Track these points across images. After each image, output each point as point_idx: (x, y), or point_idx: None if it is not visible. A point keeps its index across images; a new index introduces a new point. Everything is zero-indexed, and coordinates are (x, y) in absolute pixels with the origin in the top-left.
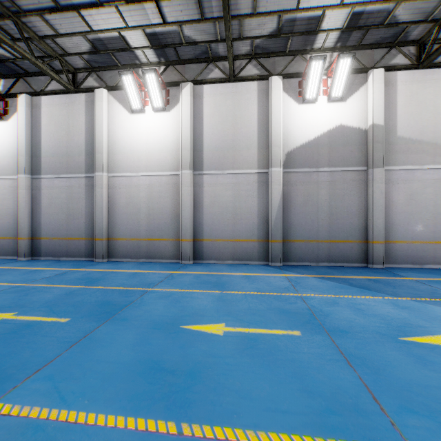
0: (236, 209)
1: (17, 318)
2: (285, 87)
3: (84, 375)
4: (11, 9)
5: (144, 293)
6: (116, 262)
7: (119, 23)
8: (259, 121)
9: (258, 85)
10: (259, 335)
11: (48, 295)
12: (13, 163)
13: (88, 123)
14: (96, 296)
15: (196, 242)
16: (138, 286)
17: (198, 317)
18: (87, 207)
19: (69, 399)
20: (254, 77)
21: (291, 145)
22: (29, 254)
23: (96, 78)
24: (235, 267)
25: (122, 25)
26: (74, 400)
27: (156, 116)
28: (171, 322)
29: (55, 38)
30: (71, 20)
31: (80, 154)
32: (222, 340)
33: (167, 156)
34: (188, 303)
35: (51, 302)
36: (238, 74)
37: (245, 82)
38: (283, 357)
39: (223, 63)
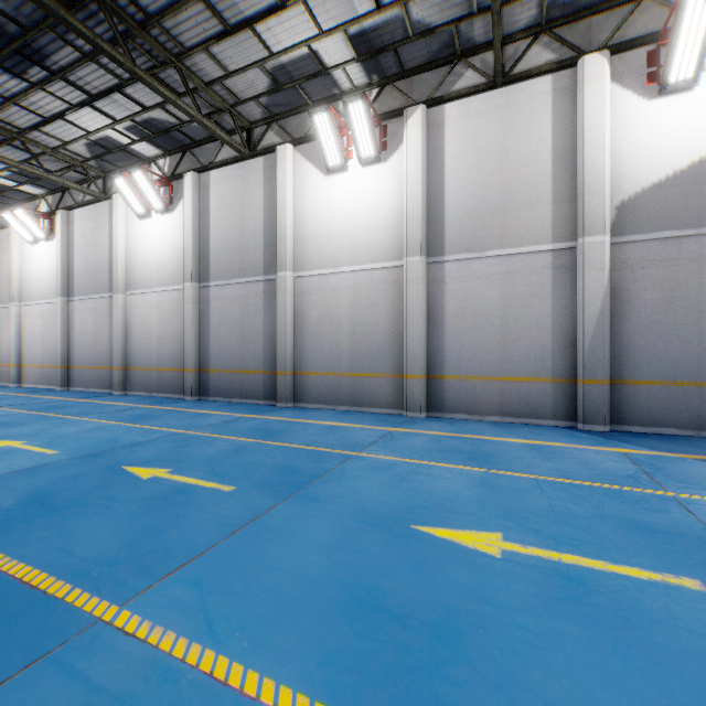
0: (508, 320)
1: (170, 478)
2: (615, 73)
3: (247, 590)
4: (172, 50)
5: (346, 459)
6: (304, 408)
7: (309, 30)
8: (555, 150)
9: (552, 81)
10: (587, 573)
11: (212, 448)
12: (178, 268)
13: (267, 200)
14: (274, 457)
15: (432, 381)
16: (337, 447)
17: (445, 513)
18: (265, 324)
19: (220, 630)
20: (545, 68)
21: (630, 186)
22: (196, 392)
23: (278, 131)
24: (506, 428)
25: (314, 32)
26: (227, 633)
27: (364, 174)
28: (393, 515)
29: (225, 80)
30: (244, 45)
31: (257, 247)
32: (502, 569)
33: (383, 237)
34: (423, 484)
35: (214, 459)
36: (510, 69)
37: (526, 81)
38: (668, 640)
39: (482, 57)
